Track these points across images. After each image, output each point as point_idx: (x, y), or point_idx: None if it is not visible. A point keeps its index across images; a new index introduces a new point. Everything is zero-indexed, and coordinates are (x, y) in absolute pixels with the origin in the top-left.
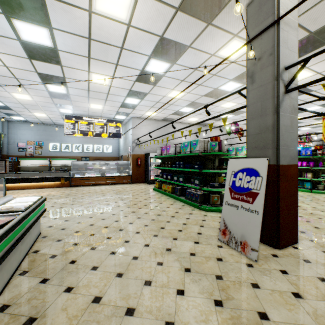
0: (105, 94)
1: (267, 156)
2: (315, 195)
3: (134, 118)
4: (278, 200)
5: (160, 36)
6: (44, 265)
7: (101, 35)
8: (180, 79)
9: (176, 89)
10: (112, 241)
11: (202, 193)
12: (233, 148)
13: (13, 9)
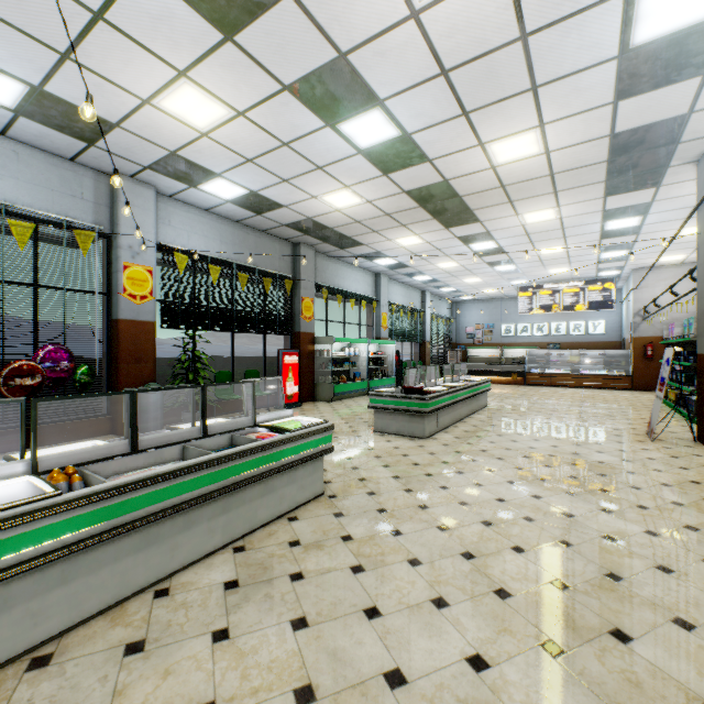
0: (564, 259)
1: (702, 345)
2: None
3: (637, 270)
4: None
5: (602, 211)
6: (488, 414)
7: (537, 230)
8: (680, 219)
9: (687, 226)
10: (537, 416)
11: None
12: None
13: (470, 241)
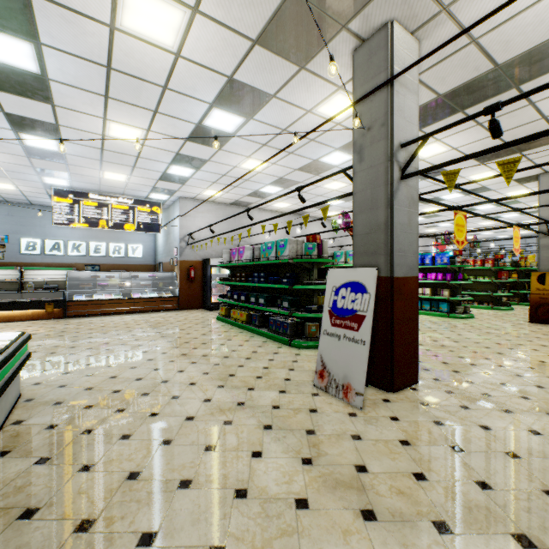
0: (132, 157)
1: (379, 265)
2: (453, 321)
3: (183, 198)
4: (392, 326)
5: (229, 77)
6: (38, 440)
7: (130, 65)
8: (260, 143)
9: (254, 157)
10: (152, 398)
11: (294, 322)
12: (342, 252)
13: None
